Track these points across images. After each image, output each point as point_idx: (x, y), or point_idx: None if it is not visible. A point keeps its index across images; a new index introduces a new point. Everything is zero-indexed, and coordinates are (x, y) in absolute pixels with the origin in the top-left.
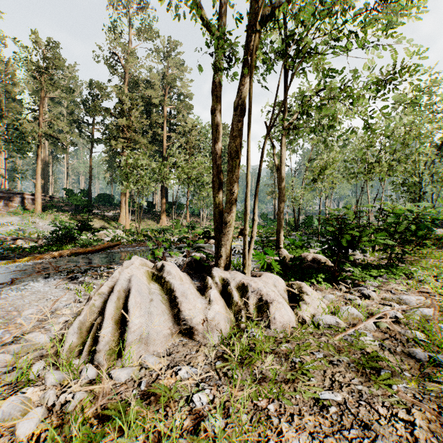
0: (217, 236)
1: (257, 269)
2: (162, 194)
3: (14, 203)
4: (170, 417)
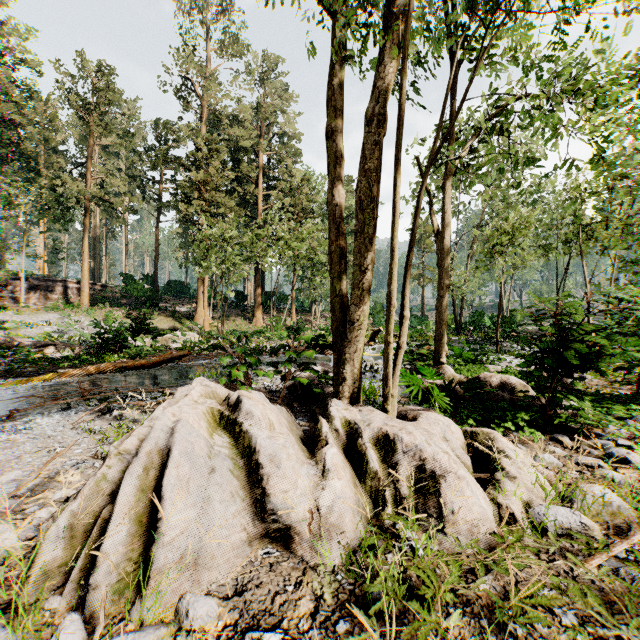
0: (336, 344)
1: (404, 399)
2: (256, 281)
3: (54, 294)
4: None
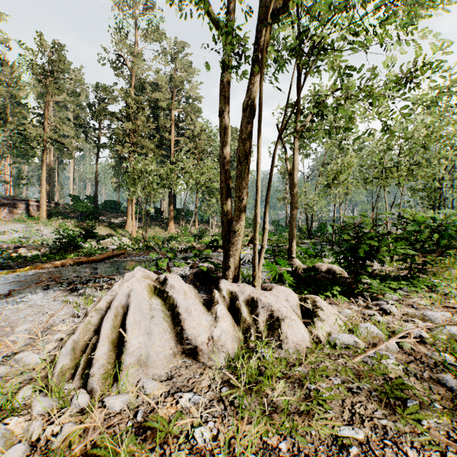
0: (225, 245)
1: (268, 280)
2: (170, 201)
3: (19, 209)
4: (168, 456)
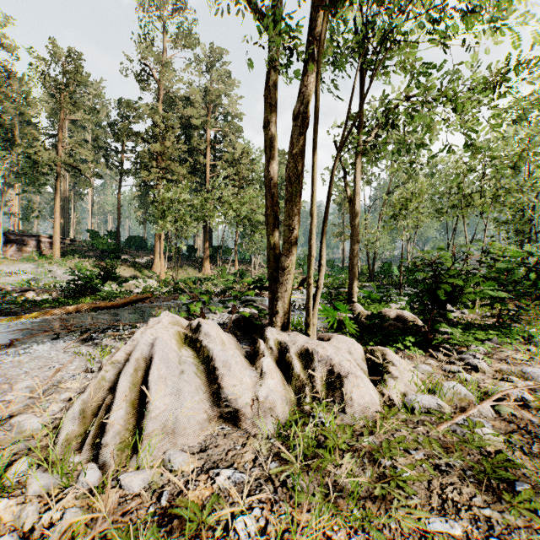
0: (271, 286)
1: (324, 329)
2: (205, 237)
3: (29, 247)
4: None
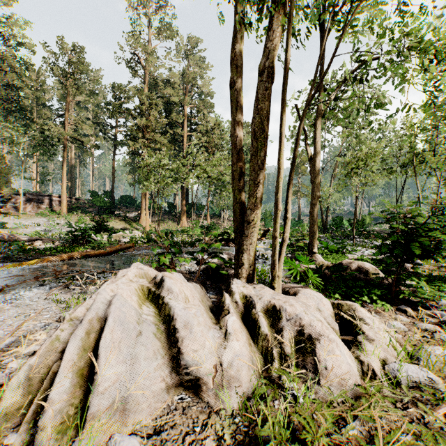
0: (237, 238)
1: (287, 279)
2: (182, 195)
3: (43, 204)
4: None
